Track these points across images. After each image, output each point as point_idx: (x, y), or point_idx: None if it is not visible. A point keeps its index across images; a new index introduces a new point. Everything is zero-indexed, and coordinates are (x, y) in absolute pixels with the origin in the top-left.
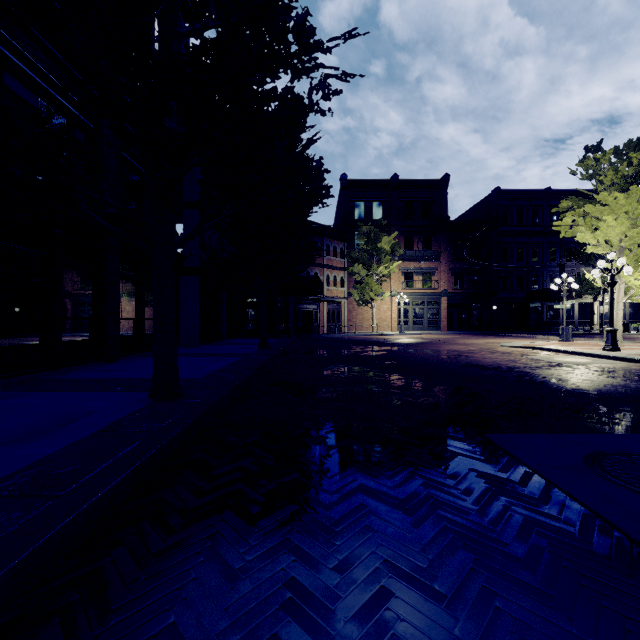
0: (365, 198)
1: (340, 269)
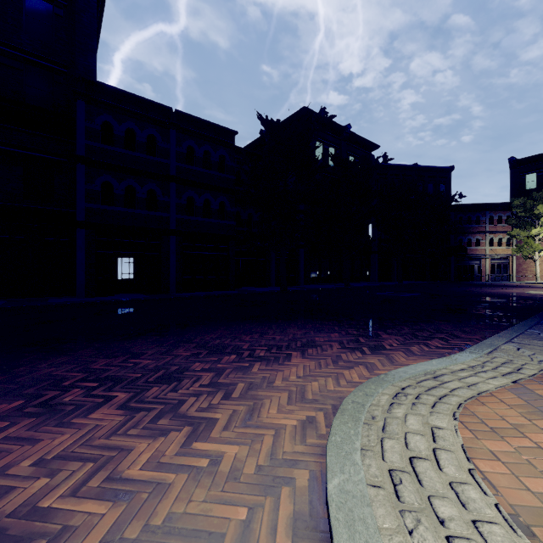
0: (536, 170)
1: (506, 232)
